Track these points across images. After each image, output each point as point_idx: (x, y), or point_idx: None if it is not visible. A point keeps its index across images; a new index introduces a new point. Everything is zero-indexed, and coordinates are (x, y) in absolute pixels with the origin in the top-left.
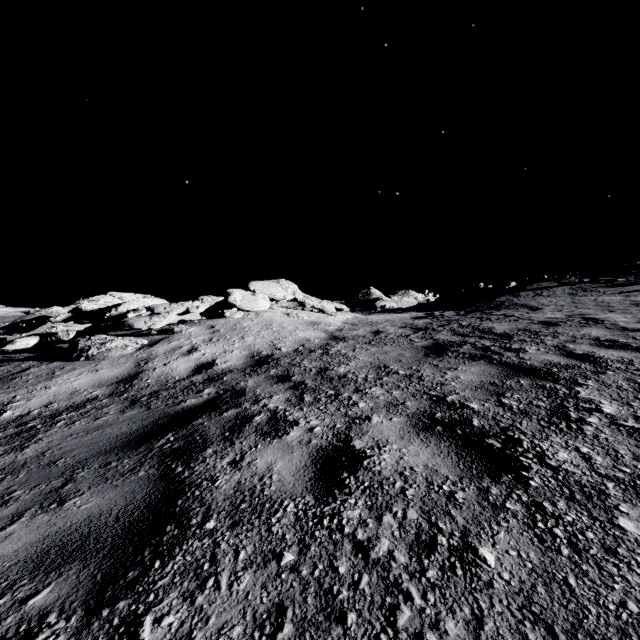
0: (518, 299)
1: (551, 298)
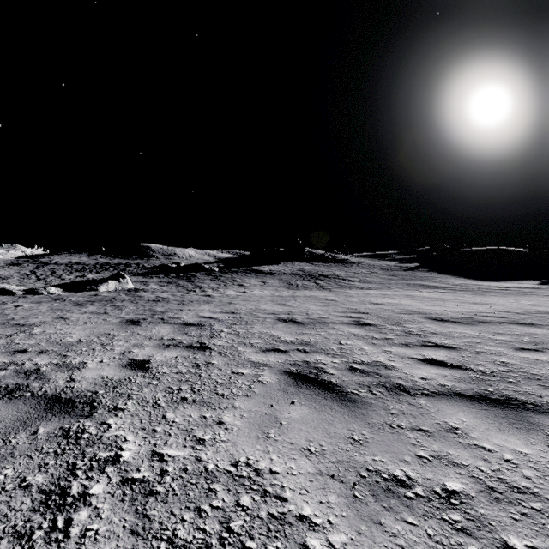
0: (51, 256)
1: (60, 257)
